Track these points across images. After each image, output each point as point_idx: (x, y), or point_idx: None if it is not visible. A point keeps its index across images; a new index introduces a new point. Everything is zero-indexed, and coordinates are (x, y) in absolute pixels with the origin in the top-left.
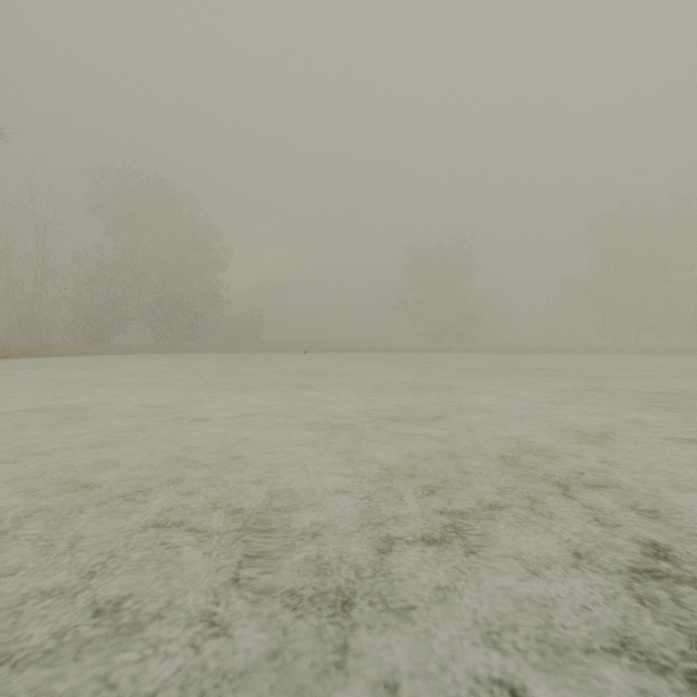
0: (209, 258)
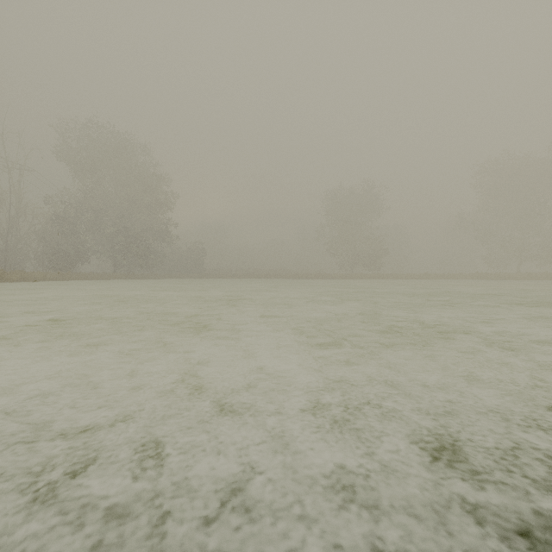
0: (159, 199)
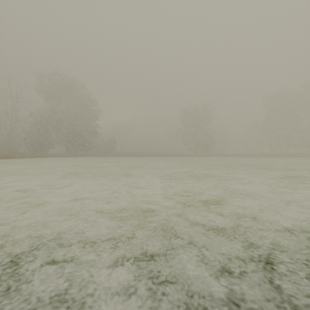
0: (91, 113)
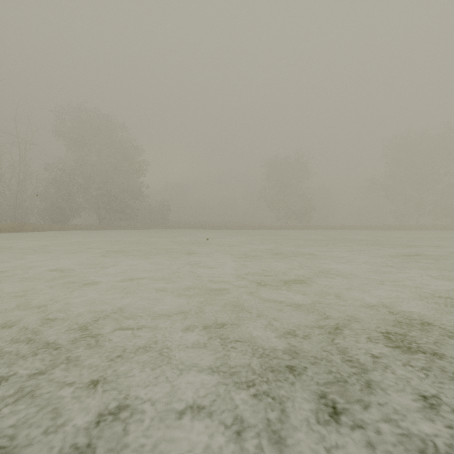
0: (134, 167)
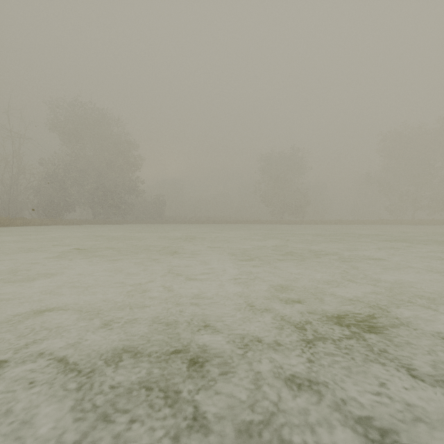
0: (129, 161)
